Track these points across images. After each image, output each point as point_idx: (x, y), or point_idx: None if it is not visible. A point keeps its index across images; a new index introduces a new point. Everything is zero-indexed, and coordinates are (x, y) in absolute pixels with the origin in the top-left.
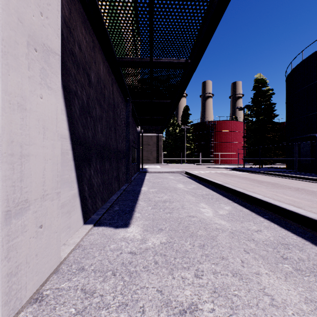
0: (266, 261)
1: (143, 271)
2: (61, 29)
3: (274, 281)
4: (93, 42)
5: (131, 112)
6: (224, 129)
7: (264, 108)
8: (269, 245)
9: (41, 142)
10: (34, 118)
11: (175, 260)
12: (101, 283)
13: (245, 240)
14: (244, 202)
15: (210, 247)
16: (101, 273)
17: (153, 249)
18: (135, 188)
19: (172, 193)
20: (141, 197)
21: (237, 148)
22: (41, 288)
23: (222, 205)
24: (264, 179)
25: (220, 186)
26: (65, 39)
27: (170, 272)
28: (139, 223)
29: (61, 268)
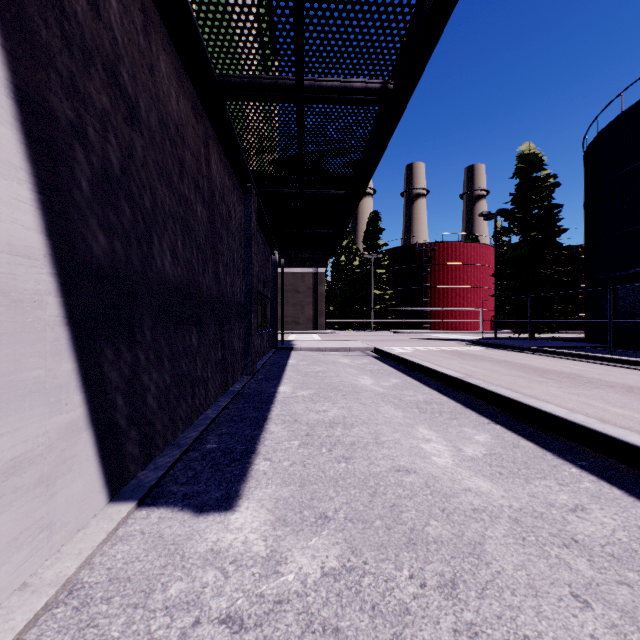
0: None
1: None
2: None
3: None
4: (144, 14)
5: (256, 217)
6: (451, 259)
7: (537, 214)
8: (623, 560)
9: None
10: None
11: None
12: None
13: (558, 548)
14: (517, 423)
15: (476, 593)
16: None
17: (299, 604)
18: (264, 388)
19: (349, 401)
20: (277, 412)
21: (479, 299)
22: None
23: (468, 430)
24: (547, 365)
25: (457, 382)
26: None
27: None
28: (266, 493)
29: None
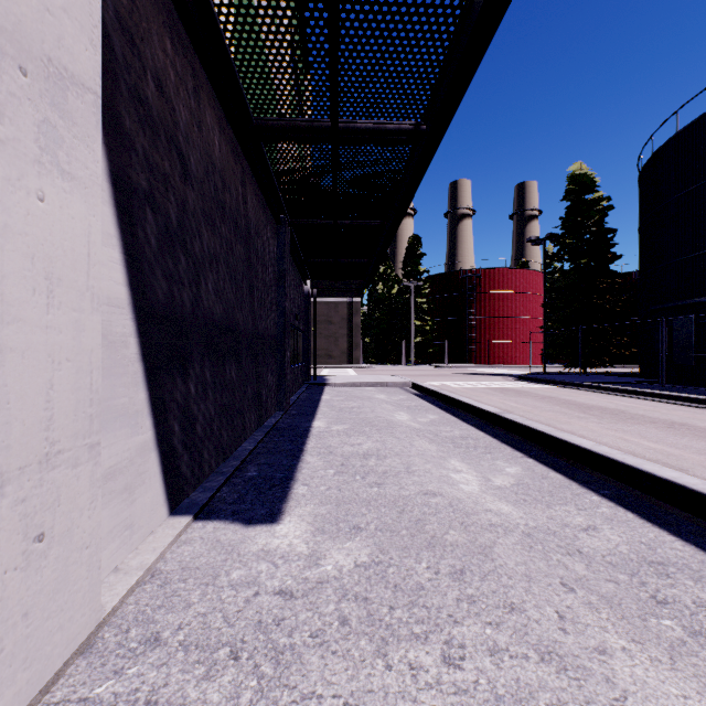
0: (619, 613)
1: (311, 647)
2: (106, 34)
3: (646, 672)
4: (194, 78)
5: (289, 248)
6: (498, 287)
7: (589, 240)
8: (618, 566)
9: (42, 315)
10: (18, 251)
11: (392, 613)
12: (201, 683)
13: (561, 555)
14: (550, 457)
15: (479, 578)
16: (202, 653)
17: (336, 584)
18: (298, 423)
19: (384, 435)
20: (312, 445)
21: (528, 330)
22: (40, 698)
23: (500, 463)
24: (593, 401)
25: (494, 418)
26: (119, 61)
27: (379, 650)
28: (305, 510)
29: (100, 637)
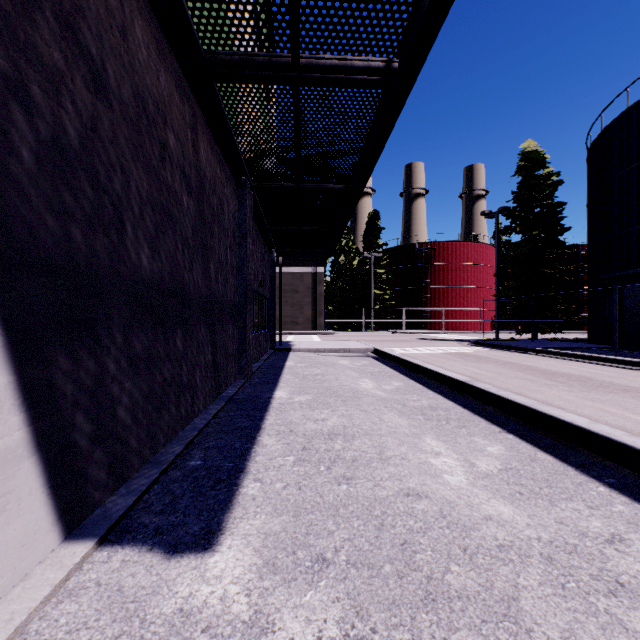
0: None
1: None
2: None
3: None
4: None
5: (252, 213)
6: (452, 258)
7: (540, 213)
8: None
9: None
10: None
11: None
12: None
13: (605, 598)
14: (531, 432)
15: None
16: None
17: None
18: (258, 393)
19: (350, 407)
20: (271, 420)
21: (479, 299)
22: None
23: (479, 440)
24: (554, 367)
25: (463, 387)
26: None
27: None
28: (253, 526)
29: None
